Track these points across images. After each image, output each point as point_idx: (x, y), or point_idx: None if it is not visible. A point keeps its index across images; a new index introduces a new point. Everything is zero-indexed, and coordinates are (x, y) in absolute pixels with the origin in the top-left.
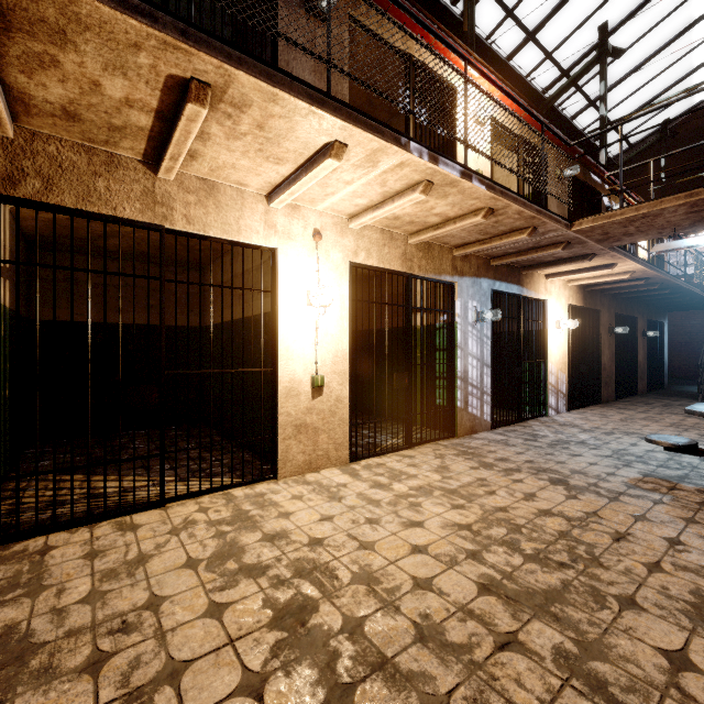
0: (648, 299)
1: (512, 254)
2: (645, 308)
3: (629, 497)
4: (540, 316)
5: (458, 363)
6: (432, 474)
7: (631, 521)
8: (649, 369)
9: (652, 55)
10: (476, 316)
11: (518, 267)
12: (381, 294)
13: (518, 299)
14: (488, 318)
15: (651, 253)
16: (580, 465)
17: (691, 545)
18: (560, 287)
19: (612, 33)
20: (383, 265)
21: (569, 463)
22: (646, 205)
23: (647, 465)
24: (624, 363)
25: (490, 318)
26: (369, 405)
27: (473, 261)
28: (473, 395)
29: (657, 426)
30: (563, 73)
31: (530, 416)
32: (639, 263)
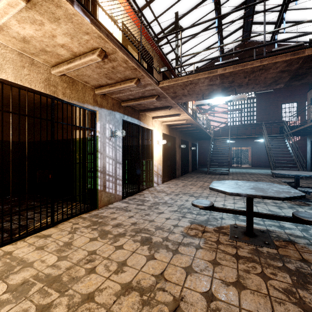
0: (192, 134)
1: (132, 100)
2: (191, 138)
3: (184, 247)
4: (150, 137)
5: (98, 162)
6: (51, 257)
7: (184, 278)
8: (192, 162)
9: (193, 36)
10: (111, 133)
11: (138, 110)
12: (19, 106)
13: (138, 127)
14: (120, 135)
15: (194, 105)
16: (161, 221)
17: (219, 297)
18: (159, 124)
19: (180, 19)
20: (21, 83)
21: (156, 221)
22: (192, 75)
23: (192, 215)
24: (184, 160)
25: (121, 135)
26: (2, 200)
27: (110, 100)
28: (110, 181)
29: (195, 188)
30: (162, 30)
31: (145, 187)
32: (189, 115)
